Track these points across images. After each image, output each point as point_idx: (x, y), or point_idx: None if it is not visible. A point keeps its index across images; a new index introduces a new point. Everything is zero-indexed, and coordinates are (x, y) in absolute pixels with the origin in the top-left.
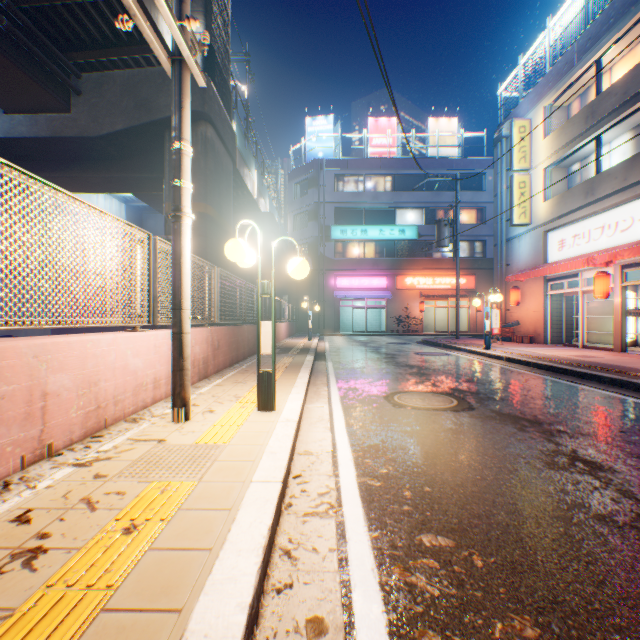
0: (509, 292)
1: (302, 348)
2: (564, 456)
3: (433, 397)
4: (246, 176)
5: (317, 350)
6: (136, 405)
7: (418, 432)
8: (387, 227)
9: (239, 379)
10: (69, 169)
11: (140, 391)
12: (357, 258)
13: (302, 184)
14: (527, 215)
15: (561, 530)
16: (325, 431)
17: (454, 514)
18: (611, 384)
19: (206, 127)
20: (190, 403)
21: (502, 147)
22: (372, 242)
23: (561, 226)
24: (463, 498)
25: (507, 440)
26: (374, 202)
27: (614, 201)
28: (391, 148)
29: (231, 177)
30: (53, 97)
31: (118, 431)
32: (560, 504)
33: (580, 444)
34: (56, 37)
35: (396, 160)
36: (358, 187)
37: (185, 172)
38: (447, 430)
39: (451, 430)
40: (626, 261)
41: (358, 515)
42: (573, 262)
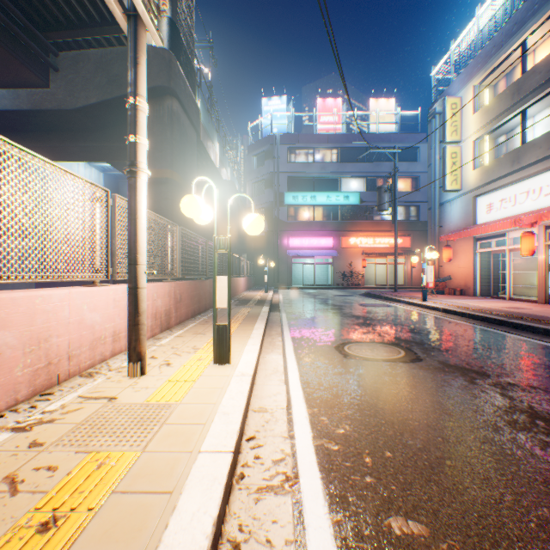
0: (442, 250)
1: (259, 300)
2: (522, 413)
3: (381, 347)
4: (209, 148)
5: (272, 302)
6: (93, 359)
7: (371, 385)
8: (333, 194)
9: (199, 330)
10: (49, 139)
11: (98, 345)
12: (307, 221)
13: (259, 156)
14: (458, 182)
15: (546, 511)
16: (280, 384)
17: (422, 488)
18: (545, 334)
19: (172, 101)
20: (146, 357)
21: (435, 122)
22: (320, 207)
23: (489, 191)
24: (428, 466)
25: (461, 394)
26: (322, 172)
27: (539, 168)
28: (337, 125)
29: (195, 147)
30: (32, 73)
31: (70, 387)
32: (535, 474)
33: (534, 399)
34: (35, 18)
35: (341, 135)
36: (308, 159)
37: (140, 128)
38: (399, 383)
39: (403, 383)
40: (549, 222)
41: (317, 490)
42: (501, 223)
